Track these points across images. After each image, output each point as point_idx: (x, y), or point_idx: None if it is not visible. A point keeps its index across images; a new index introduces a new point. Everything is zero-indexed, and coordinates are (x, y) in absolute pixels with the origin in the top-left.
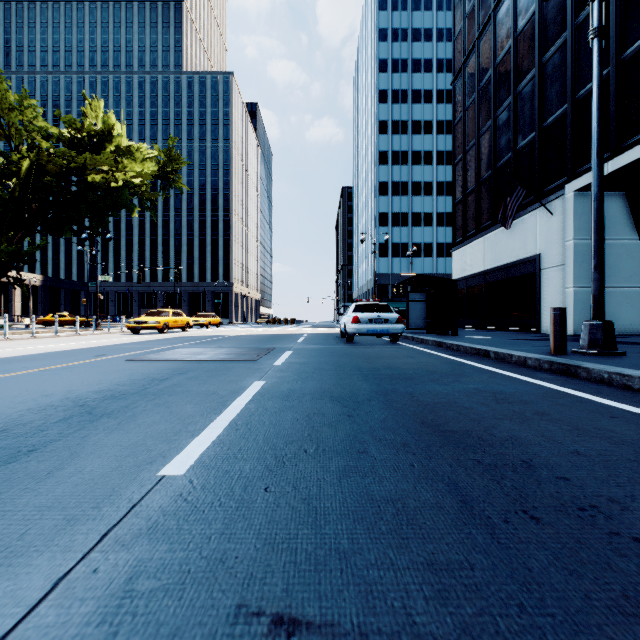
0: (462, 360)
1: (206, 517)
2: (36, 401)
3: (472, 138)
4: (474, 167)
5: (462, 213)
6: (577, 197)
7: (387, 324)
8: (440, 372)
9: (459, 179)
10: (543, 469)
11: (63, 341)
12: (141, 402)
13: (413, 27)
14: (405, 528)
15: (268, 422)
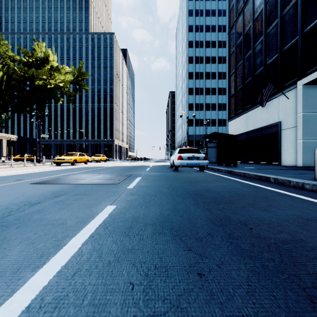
0: (254, 184)
1: None
2: None
3: (240, 61)
4: (241, 76)
5: (234, 101)
6: (304, 88)
7: (198, 160)
8: (249, 195)
9: (232, 83)
10: None
11: (11, 170)
12: None
13: (206, 9)
14: None
15: (89, 297)
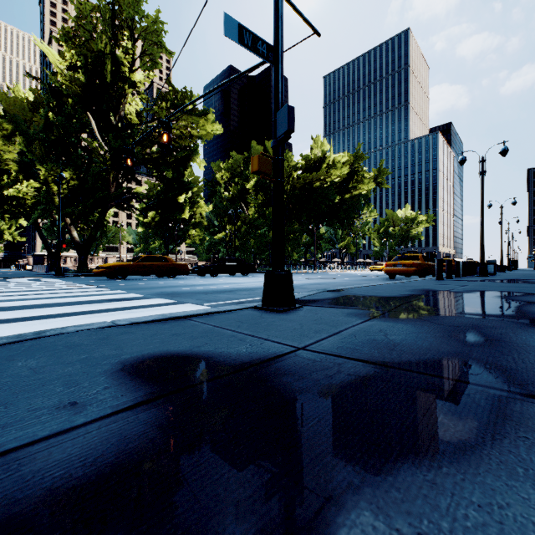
0: None
1: None
2: None
3: None
4: None
5: None
6: None
7: None
8: None
9: None
10: None
11: None
12: None
13: None
14: None
15: None
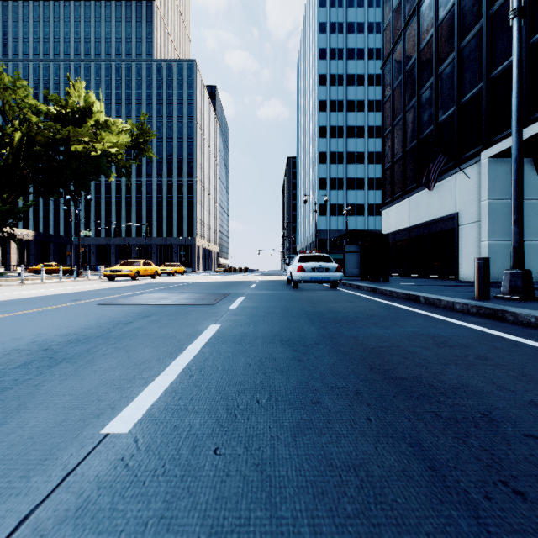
0: (396, 304)
1: (146, 491)
2: (4, 345)
3: (399, 114)
4: (401, 138)
5: (390, 178)
6: (491, 163)
7: (328, 272)
8: (379, 316)
9: (388, 149)
10: (506, 424)
11: (47, 287)
12: (102, 346)
13: (348, 21)
14: (374, 508)
15: (221, 367)
